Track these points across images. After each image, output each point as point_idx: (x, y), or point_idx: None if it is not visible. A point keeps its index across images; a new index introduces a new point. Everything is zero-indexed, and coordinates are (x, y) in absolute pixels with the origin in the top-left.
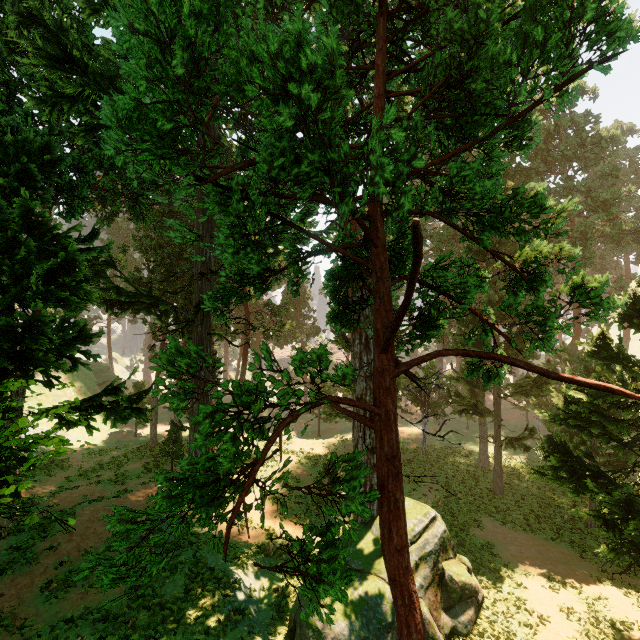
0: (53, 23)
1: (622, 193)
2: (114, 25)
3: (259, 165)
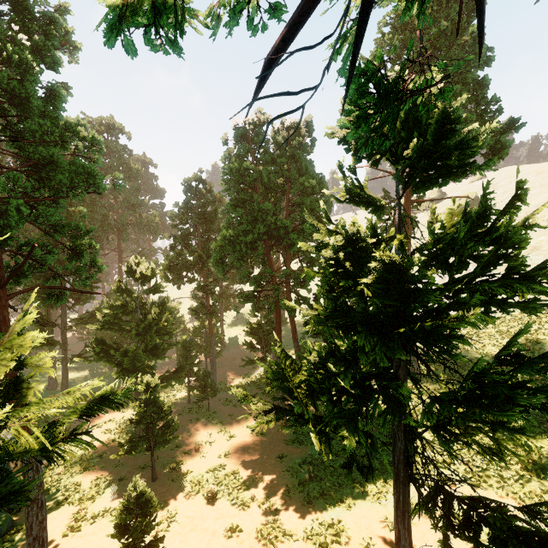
0: None
1: (143, 202)
2: None
3: None
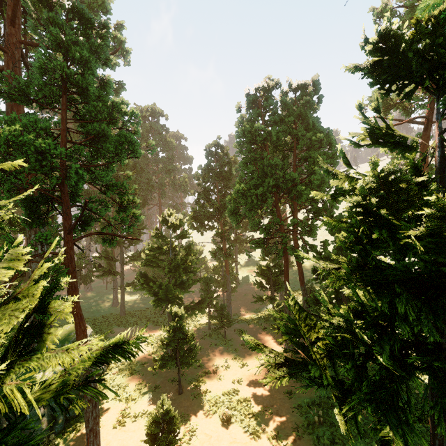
0: None
1: (176, 167)
2: (1, 144)
3: (28, 171)
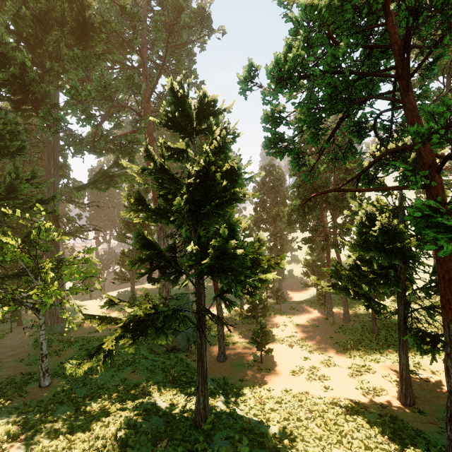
0: (3, 51)
1: None
2: None
3: None
